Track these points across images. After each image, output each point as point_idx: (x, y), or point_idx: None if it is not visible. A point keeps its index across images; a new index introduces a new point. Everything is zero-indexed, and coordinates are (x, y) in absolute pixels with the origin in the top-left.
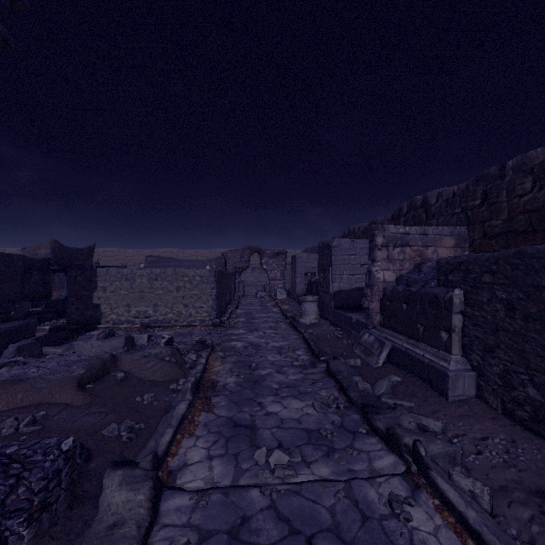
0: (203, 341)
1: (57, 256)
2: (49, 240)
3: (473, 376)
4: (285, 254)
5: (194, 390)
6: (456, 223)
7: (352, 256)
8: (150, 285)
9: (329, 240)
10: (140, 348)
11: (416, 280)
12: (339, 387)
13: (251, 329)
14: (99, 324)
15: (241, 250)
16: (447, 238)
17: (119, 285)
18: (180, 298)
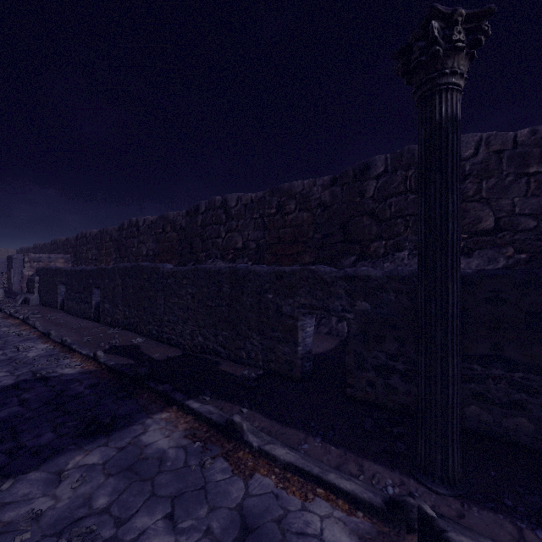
0: None
1: None
2: None
3: (39, 299)
4: None
5: None
6: (95, 249)
7: None
8: None
9: (42, 245)
10: None
11: (34, 275)
12: None
13: None
14: None
15: None
16: (61, 259)
17: None
18: None
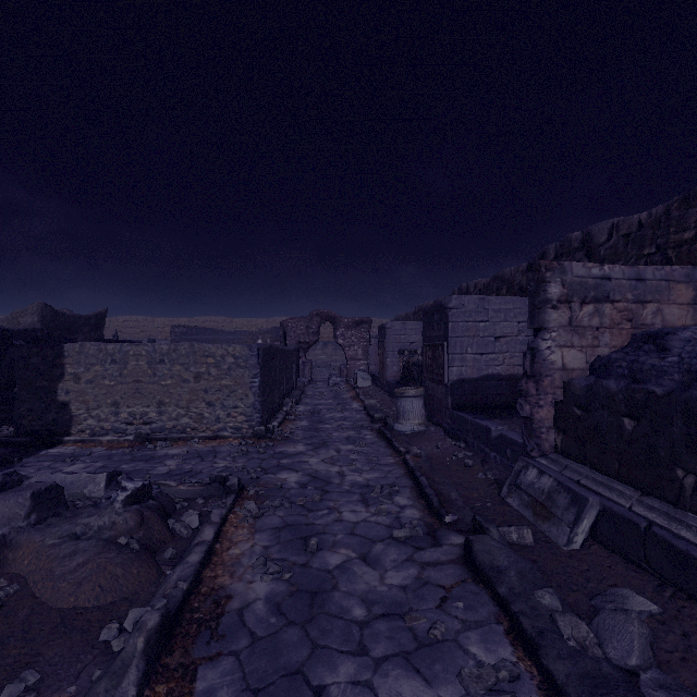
0: (224, 477)
1: (49, 326)
2: (37, 304)
3: None
4: (369, 323)
5: (155, 650)
6: None
7: (480, 324)
8: (151, 371)
9: (430, 304)
10: (75, 511)
11: (662, 369)
12: (507, 620)
13: (316, 444)
14: (67, 434)
15: (307, 318)
16: (680, 287)
17: (101, 371)
18: (200, 392)
